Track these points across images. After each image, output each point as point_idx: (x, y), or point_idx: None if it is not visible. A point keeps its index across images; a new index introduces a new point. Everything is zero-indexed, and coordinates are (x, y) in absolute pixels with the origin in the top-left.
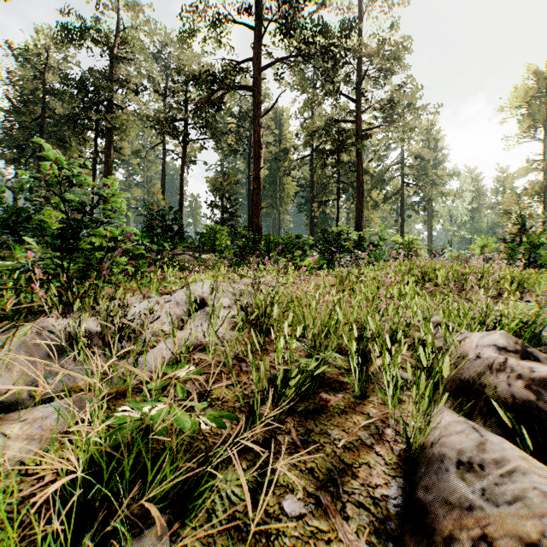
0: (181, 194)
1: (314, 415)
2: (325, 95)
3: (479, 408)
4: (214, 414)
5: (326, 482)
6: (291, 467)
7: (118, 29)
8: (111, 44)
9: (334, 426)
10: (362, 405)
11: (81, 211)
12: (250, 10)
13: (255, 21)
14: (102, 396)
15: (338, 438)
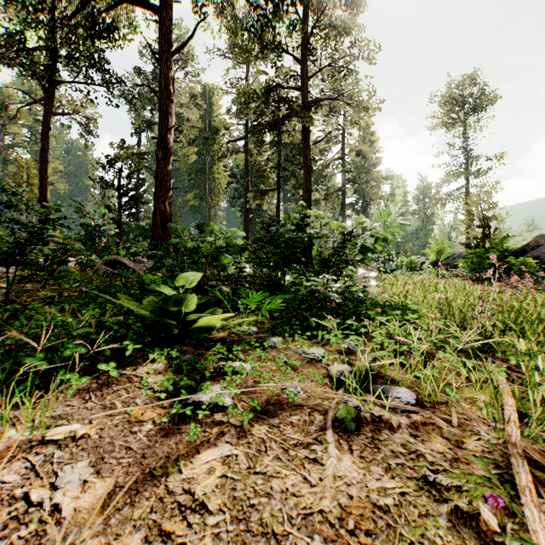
0: (43, 161)
1: None
2: (263, 47)
3: None
4: None
5: None
6: None
7: None
8: None
9: None
10: None
11: None
12: None
13: None
14: None
15: None
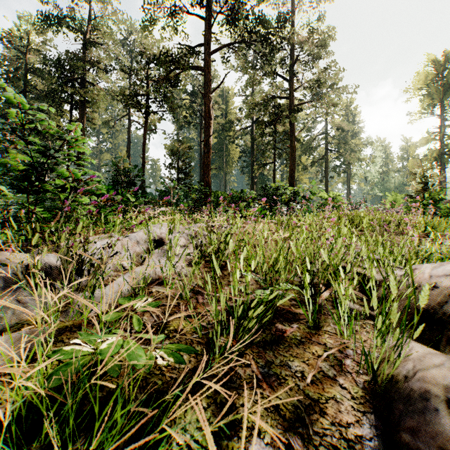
0: (143, 157)
1: (272, 346)
2: (264, 75)
3: (445, 339)
4: (172, 348)
5: (293, 421)
6: (254, 403)
7: (90, 18)
8: (84, 31)
9: (293, 357)
10: (318, 335)
11: (46, 154)
12: (202, 3)
13: (206, 13)
14: (50, 329)
15: (300, 370)
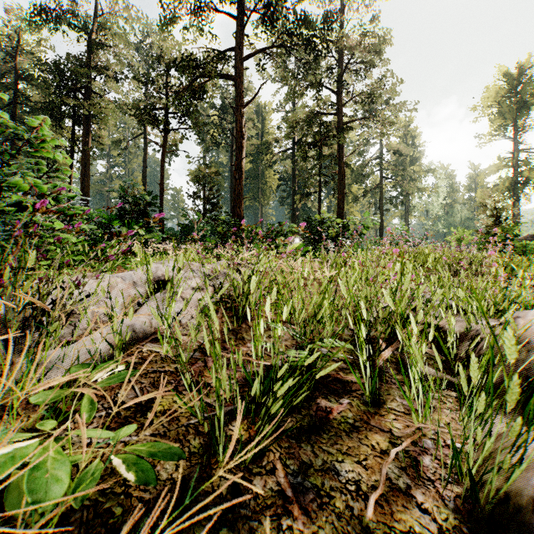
0: (162, 184)
1: (310, 436)
2: (307, 87)
3: None
4: (140, 451)
5: None
6: None
7: (96, 15)
8: (89, 31)
9: (343, 454)
10: (379, 416)
11: None
12: None
13: (237, 10)
14: None
15: (353, 480)
